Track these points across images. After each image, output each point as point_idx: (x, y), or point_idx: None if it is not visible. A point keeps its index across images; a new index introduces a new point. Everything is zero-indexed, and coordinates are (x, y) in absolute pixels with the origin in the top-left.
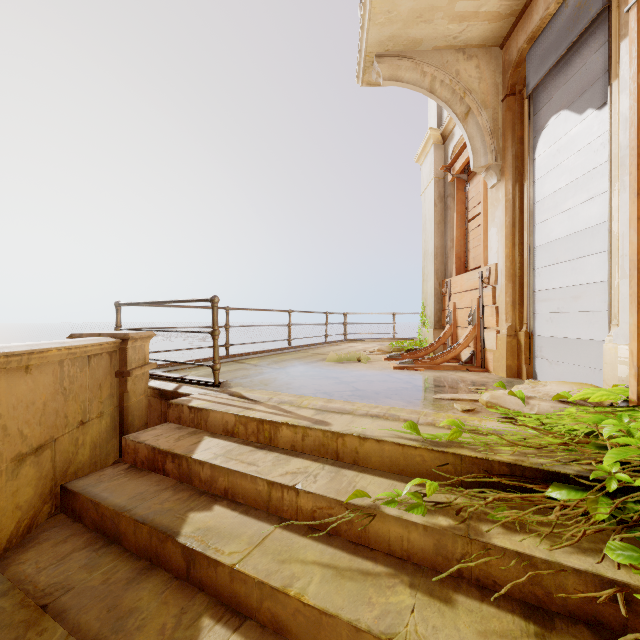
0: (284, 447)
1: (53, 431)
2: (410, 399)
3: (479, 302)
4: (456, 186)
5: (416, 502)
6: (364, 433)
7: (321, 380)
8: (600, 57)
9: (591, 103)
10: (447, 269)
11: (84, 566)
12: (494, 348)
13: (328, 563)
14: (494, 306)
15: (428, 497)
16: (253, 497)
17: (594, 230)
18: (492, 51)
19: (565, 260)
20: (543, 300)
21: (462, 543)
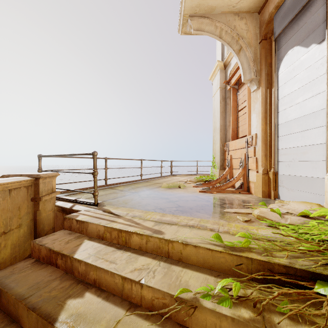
0: (134, 248)
1: None
2: (211, 212)
3: (246, 155)
4: (232, 92)
5: (224, 296)
6: (186, 240)
7: (158, 200)
8: (320, 13)
9: (314, 40)
10: (227, 137)
11: None
12: (255, 181)
13: None
14: (255, 157)
15: (235, 297)
16: (112, 286)
17: (316, 114)
18: (254, 15)
19: (297, 131)
20: (283, 154)
21: None
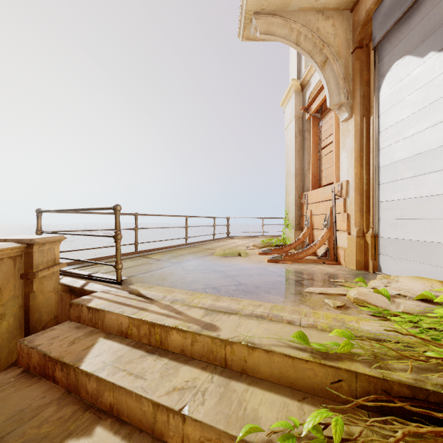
0: (174, 351)
1: None
2: (286, 293)
3: (332, 210)
4: (312, 122)
5: (316, 438)
6: (252, 341)
7: (210, 274)
8: (442, 8)
9: (433, 47)
10: (305, 185)
11: None
12: (345, 246)
13: None
14: (345, 213)
15: None
16: (138, 417)
17: (436, 151)
18: (344, 14)
19: (408, 177)
20: (387, 209)
21: None
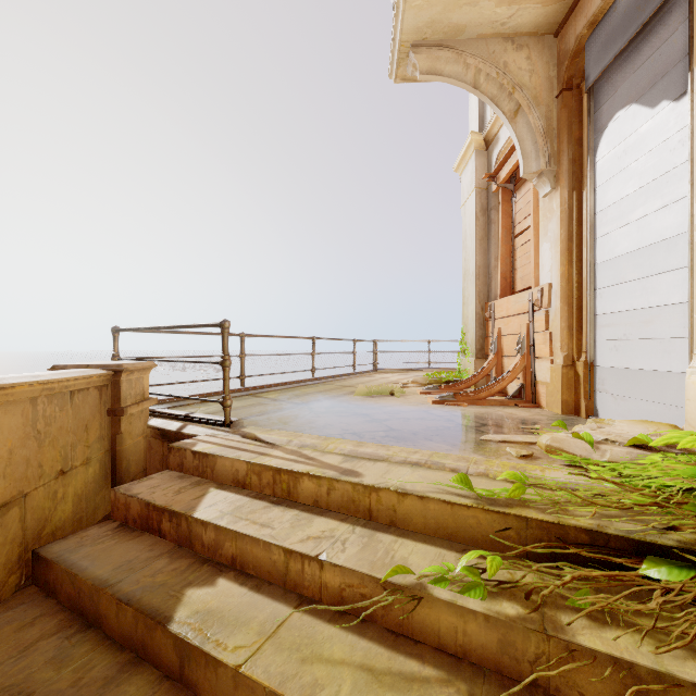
0: (305, 502)
1: (22, 484)
2: (454, 441)
3: (529, 328)
4: (501, 197)
5: (473, 581)
6: (403, 487)
7: (349, 418)
8: (678, 39)
9: (666, 94)
10: (491, 291)
11: (51, 660)
12: (547, 380)
13: (361, 663)
14: (547, 332)
15: (490, 578)
16: (266, 568)
17: (670, 243)
18: (545, 40)
19: (633, 279)
20: (606, 325)
21: (536, 640)
